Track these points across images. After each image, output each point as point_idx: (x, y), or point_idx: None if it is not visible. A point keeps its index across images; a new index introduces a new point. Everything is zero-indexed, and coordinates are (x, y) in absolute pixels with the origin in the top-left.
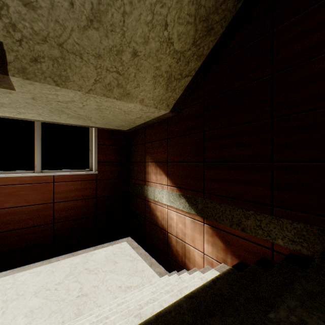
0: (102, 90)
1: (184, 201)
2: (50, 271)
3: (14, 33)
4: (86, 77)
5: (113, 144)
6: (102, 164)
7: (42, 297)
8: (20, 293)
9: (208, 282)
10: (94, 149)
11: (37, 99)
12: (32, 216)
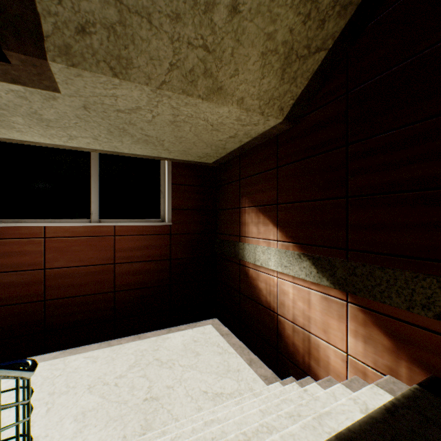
0: (181, 83)
1: (308, 265)
2: (109, 357)
3: None
4: (156, 59)
5: (193, 185)
6: (178, 213)
7: (98, 394)
8: (70, 385)
9: (379, 411)
10: (167, 190)
11: (90, 109)
12: (87, 280)
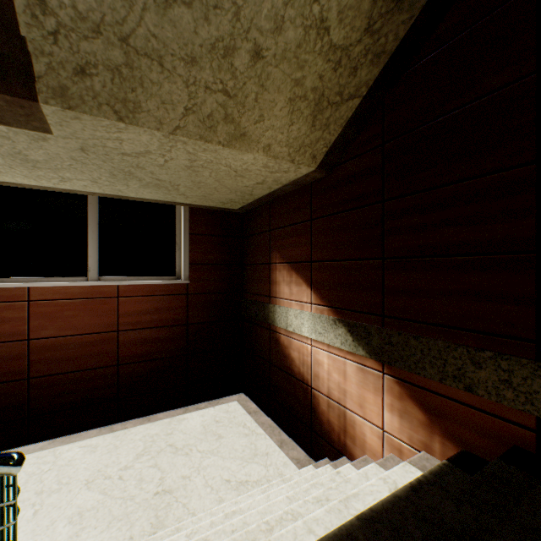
0: (198, 128)
1: (344, 332)
2: (111, 446)
3: (45, 19)
4: (169, 103)
5: (215, 234)
6: (197, 268)
7: (98, 490)
8: (62, 481)
9: (404, 489)
10: (183, 241)
11: (88, 151)
12: (83, 352)
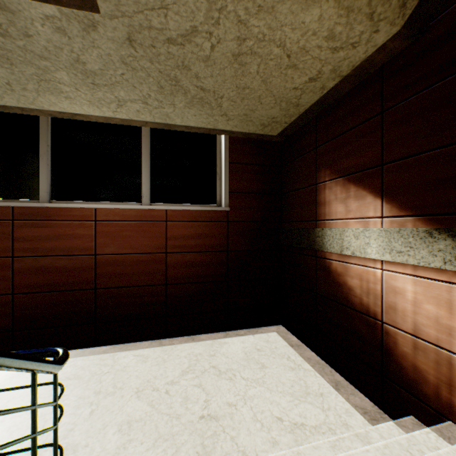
0: None
1: (450, 246)
2: (159, 358)
3: None
4: None
5: (253, 163)
6: (236, 196)
7: (147, 401)
8: (117, 385)
9: None
10: (223, 170)
11: (135, 43)
12: (138, 269)
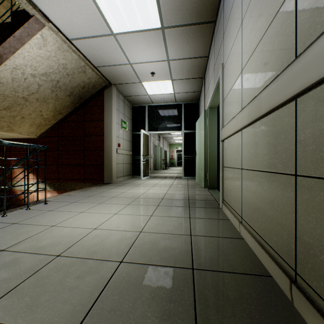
0: None
1: (47, 185)
2: None
3: None
4: None
5: None
6: None
7: None
8: None
9: None
10: None
11: None
12: None
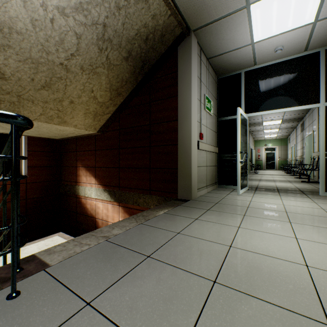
0: (45, 119)
1: (107, 194)
2: None
3: None
4: (34, 112)
5: (44, 151)
6: (33, 169)
7: None
8: None
9: None
10: (24, 155)
11: None
12: None
